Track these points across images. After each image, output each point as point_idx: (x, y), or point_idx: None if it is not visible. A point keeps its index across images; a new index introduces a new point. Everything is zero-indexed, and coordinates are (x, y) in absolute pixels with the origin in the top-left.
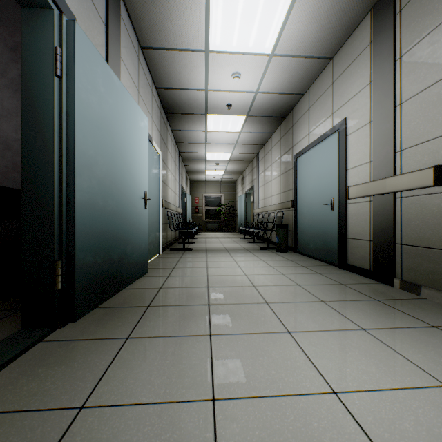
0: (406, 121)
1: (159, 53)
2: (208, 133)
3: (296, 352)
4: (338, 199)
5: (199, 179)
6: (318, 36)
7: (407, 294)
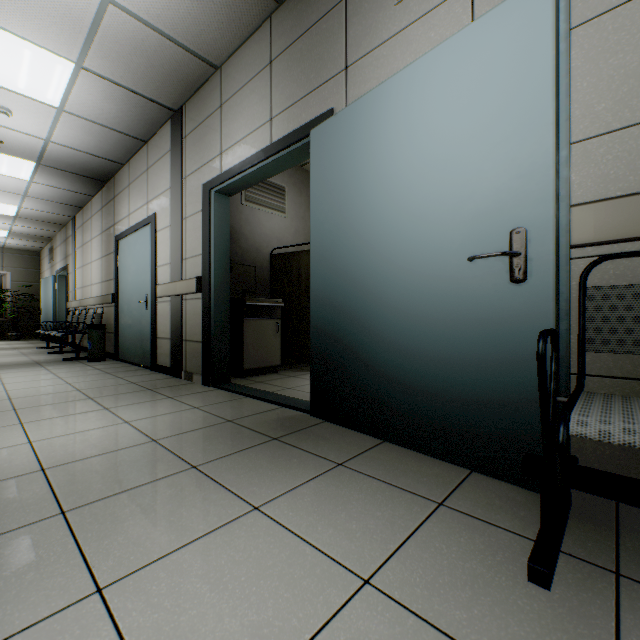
0: (188, 235)
1: None
2: None
3: (16, 432)
4: (151, 297)
5: None
6: (121, 117)
7: (185, 382)
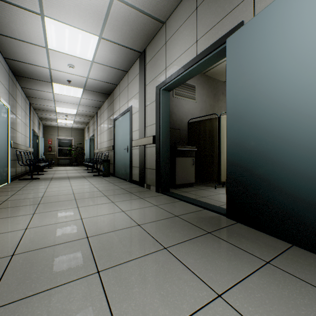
0: (148, 114)
1: (6, 38)
2: (55, 94)
3: (76, 212)
4: (129, 147)
5: (52, 125)
6: (117, 60)
7: (146, 189)
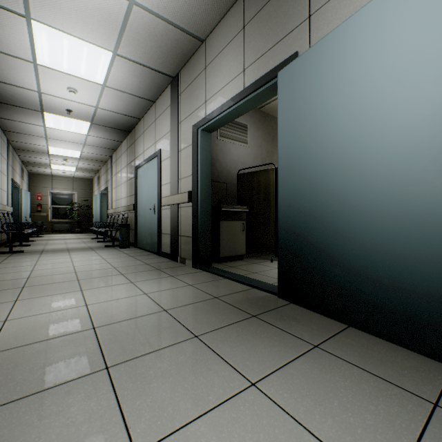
0: (182, 162)
1: None
2: (48, 129)
3: (78, 297)
4: (157, 206)
5: (43, 172)
6: (139, 86)
7: (180, 264)
